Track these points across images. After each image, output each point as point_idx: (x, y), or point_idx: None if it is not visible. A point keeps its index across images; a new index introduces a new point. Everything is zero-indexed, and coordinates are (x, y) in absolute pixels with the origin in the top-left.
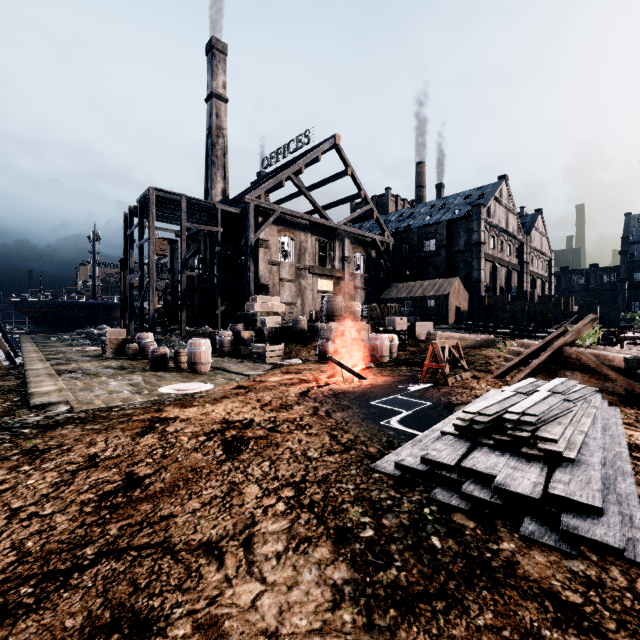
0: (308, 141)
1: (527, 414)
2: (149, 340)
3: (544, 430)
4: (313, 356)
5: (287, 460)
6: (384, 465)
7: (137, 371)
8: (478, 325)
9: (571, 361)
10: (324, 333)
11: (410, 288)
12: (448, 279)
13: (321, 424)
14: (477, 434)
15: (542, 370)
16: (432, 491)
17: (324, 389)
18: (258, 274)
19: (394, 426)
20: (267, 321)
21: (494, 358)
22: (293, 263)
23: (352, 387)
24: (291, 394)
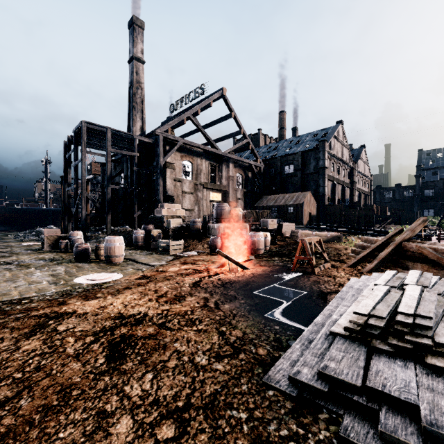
0: (203, 92)
1: (421, 316)
2: (79, 237)
3: (442, 334)
4: (206, 249)
5: (172, 370)
6: (277, 377)
7: (63, 262)
8: (324, 225)
9: (410, 254)
10: (214, 231)
11: (276, 199)
12: (302, 193)
13: (210, 318)
14: (369, 336)
15: (387, 261)
16: (341, 424)
17: (214, 279)
18: (166, 188)
19: (278, 319)
20: (171, 222)
21: (342, 250)
22: (192, 180)
23: (237, 277)
24: (185, 284)
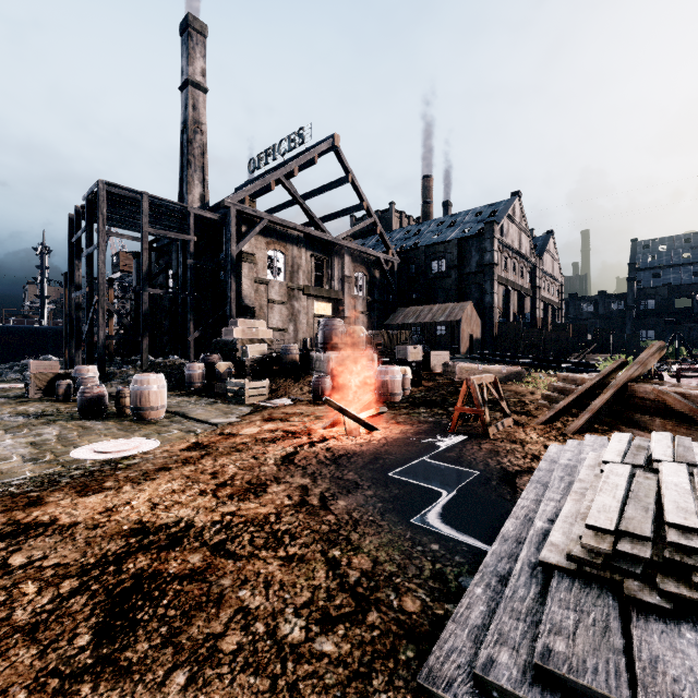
0: (302, 141)
1: None
2: (91, 375)
3: None
4: (306, 394)
5: (230, 660)
6: (447, 671)
7: (59, 419)
8: (494, 355)
9: (642, 402)
10: (320, 365)
11: (418, 313)
12: (460, 303)
13: (311, 529)
14: (617, 572)
15: (605, 414)
16: None
17: (319, 449)
18: (241, 294)
19: (436, 529)
20: (249, 350)
21: (527, 395)
22: (284, 282)
23: (359, 444)
24: (268, 460)
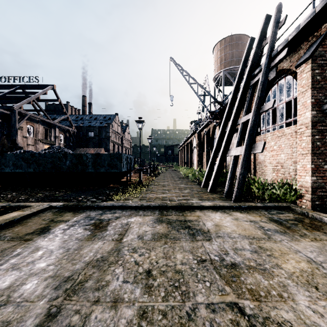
0: (38, 81)
1: None
2: None
3: None
4: None
5: None
6: None
7: None
8: None
9: None
10: None
11: (85, 151)
12: (100, 148)
13: None
14: None
15: None
16: None
17: None
18: (17, 142)
19: None
20: None
21: None
22: (34, 137)
23: None
24: None
